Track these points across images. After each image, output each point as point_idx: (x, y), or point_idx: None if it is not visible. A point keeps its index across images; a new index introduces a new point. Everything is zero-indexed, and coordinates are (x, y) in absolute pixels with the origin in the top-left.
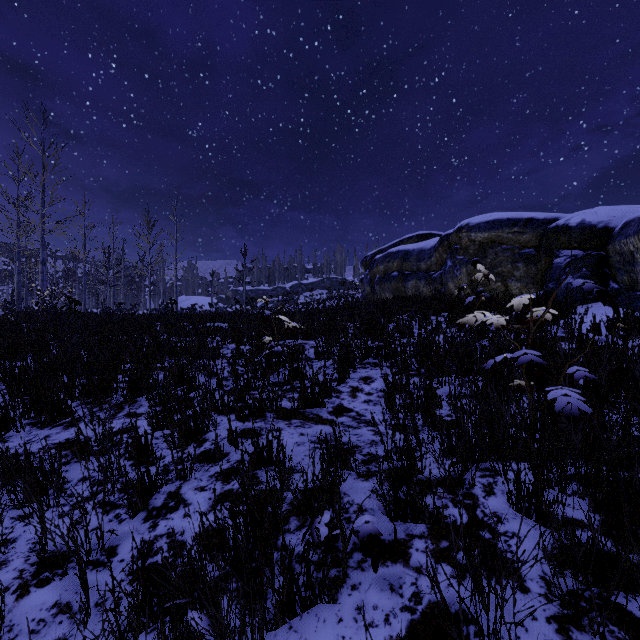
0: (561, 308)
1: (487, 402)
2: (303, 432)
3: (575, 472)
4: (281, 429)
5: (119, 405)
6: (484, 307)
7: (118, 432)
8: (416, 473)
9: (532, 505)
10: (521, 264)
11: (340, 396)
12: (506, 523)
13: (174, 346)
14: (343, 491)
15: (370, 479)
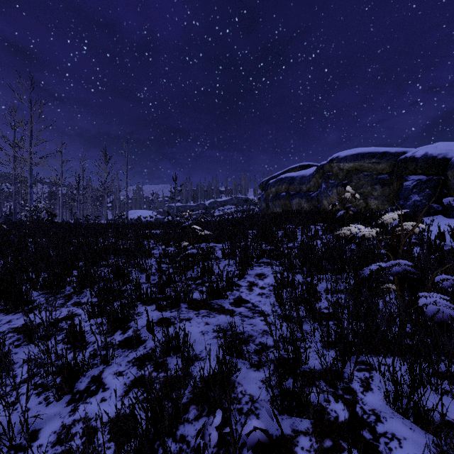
0: (410, 219)
1: (360, 301)
2: (208, 321)
3: (448, 375)
4: (191, 318)
5: (69, 295)
6: (351, 219)
7: (63, 319)
8: (300, 364)
9: (410, 407)
10: (378, 186)
11: (240, 289)
12: (385, 422)
13: (118, 248)
14: (237, 380)
15: (261, 369)
